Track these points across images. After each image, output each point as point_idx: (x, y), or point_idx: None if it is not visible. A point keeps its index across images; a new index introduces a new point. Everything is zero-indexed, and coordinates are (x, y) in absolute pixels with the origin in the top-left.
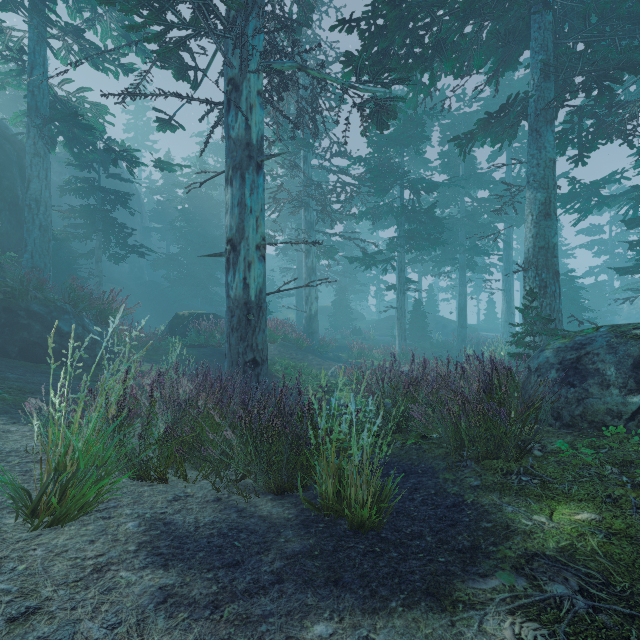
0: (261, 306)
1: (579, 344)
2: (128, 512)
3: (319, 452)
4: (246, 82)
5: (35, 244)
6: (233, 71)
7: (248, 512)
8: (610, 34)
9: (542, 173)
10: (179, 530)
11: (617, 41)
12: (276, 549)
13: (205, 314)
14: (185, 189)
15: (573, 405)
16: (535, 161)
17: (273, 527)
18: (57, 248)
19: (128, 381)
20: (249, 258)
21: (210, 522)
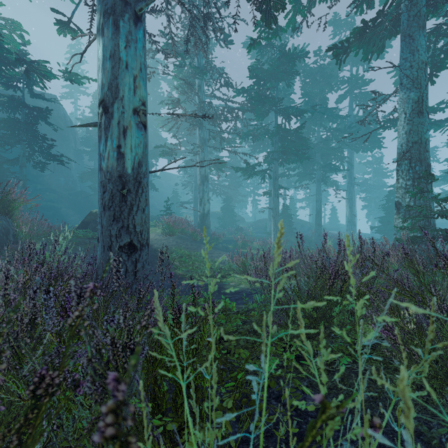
0: (140, 181)
1: None
2: None
3: None
4: None
5: None
6: None
7: None
8: None
9: (415, 74)
10: None
11: None
12: None
13: None
14: None
15: None
16: (408, 64)
17: None
18: None
19: None
20: (124, 122)
21: None
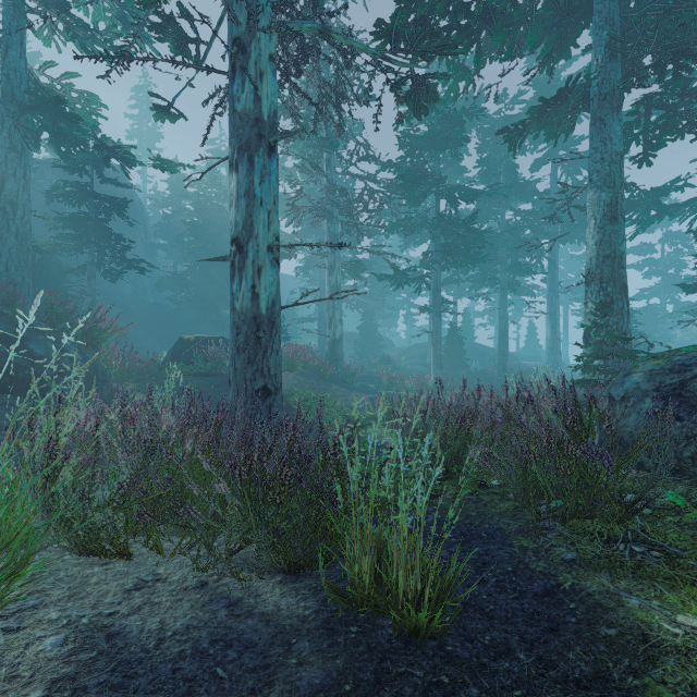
0: (274, 321)
1: (681, 365)
2: (53, 616)
3: (349, 515)
4: (255, 42)
5: (11, 254)
6: (239, 29)
7: (244, 607)
8: (688, 4)
9: (607, 169)
10: (130, 648)
11: (696, 13)
12: (283, 682)
13: (214, 338)
14: (194, 200)
15: (680, 444)
16: (599, 155)
17: (280, 635)
18: (45, 263)
19: (61, 413)
20: (259, 261)
21: (183, 629)
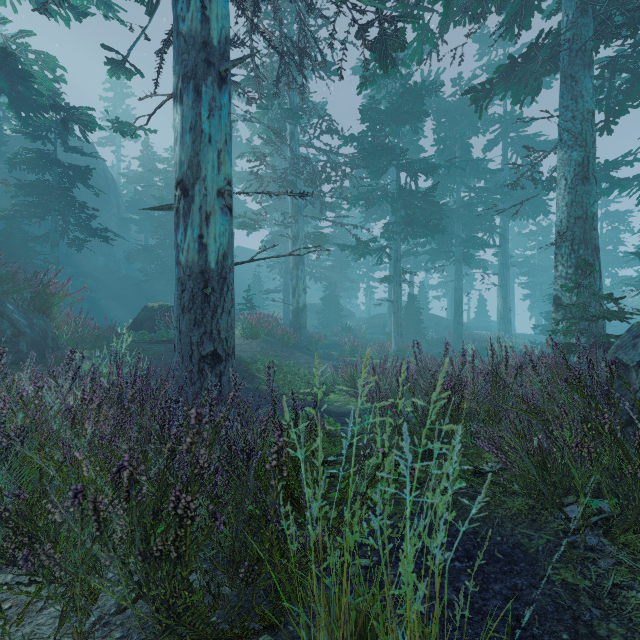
0: (225, 277)
1: None
2: None
3: (307, 565)
4: None
5: None
6: None
7: None
8: None
9: (579, 127)
10: None
11: None
12: None
13: None
14: (163, 176)
15: None
16: (570, 113)
17: None
18: (9, 232)
19: None
20: (207, 207)
21: None
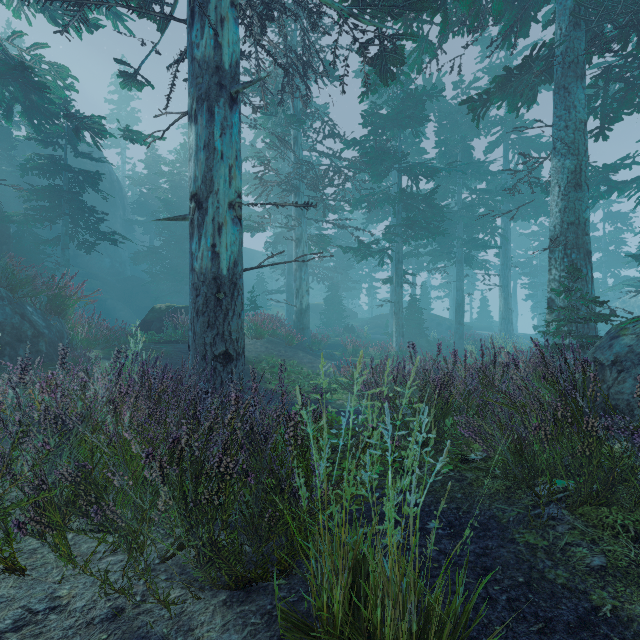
0: (236, 283)
1: None
2: None
3: (315, 516)
4: None
5: None
6: None
7: None
8: None
9: (572, 136)
10: None
11: None
12: None
13: (185, 308)
14: (168, 178)
15: None
16: (563, 123)
17: None
18: (21, 235)
19: None
20: (219, 219)
21: None
